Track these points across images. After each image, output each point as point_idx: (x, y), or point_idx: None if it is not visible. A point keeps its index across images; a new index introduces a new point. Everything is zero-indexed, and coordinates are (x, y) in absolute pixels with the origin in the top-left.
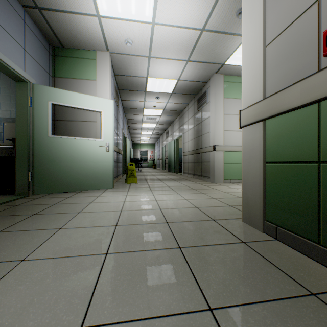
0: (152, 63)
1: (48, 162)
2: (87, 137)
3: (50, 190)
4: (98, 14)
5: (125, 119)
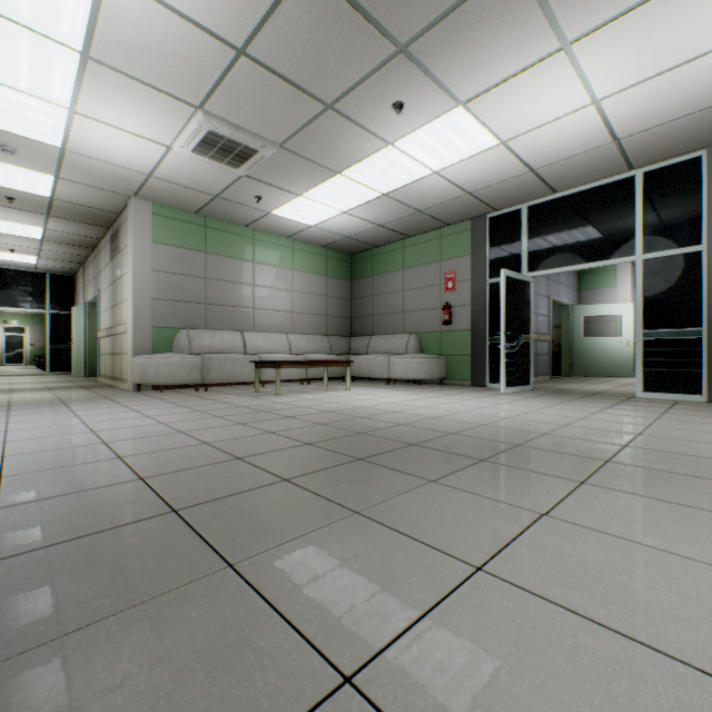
0: None
1: (581, 355)
2: (606, 334)
3: (582, 374)
4: None
5: None
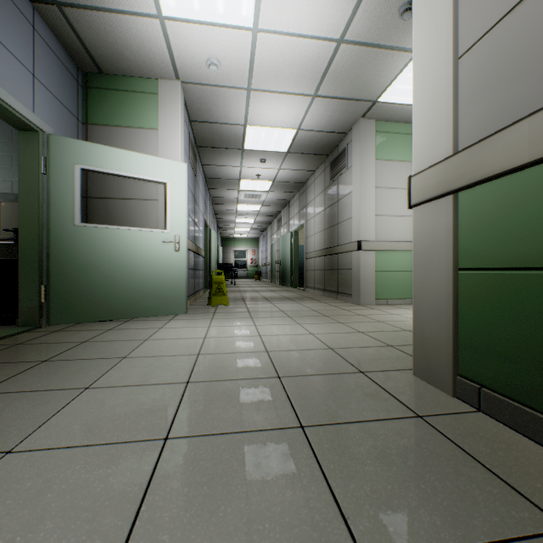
0: (253, 100)
1: (75, 270)
2: (142, 226)
3: (78, 318)
4: (160, 14)
5: (209, 197)
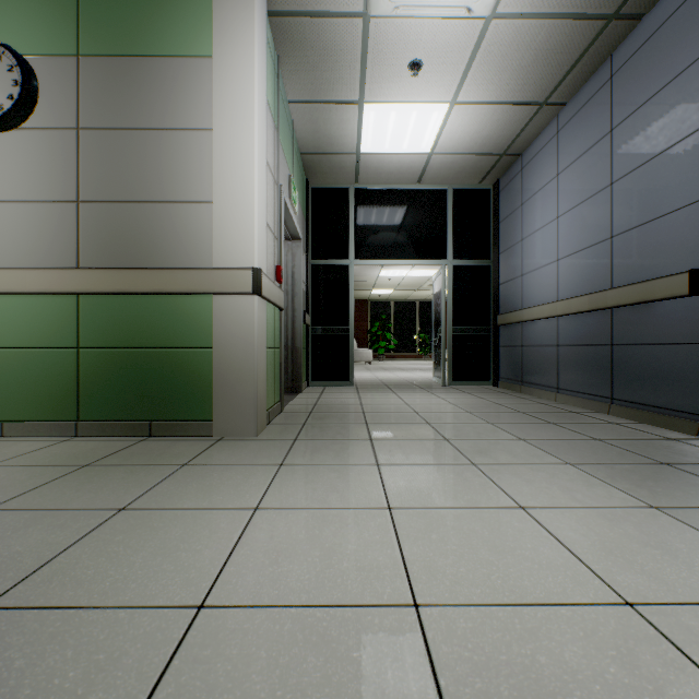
0: None
1: None
2: None
3: None
4: None
5: None
